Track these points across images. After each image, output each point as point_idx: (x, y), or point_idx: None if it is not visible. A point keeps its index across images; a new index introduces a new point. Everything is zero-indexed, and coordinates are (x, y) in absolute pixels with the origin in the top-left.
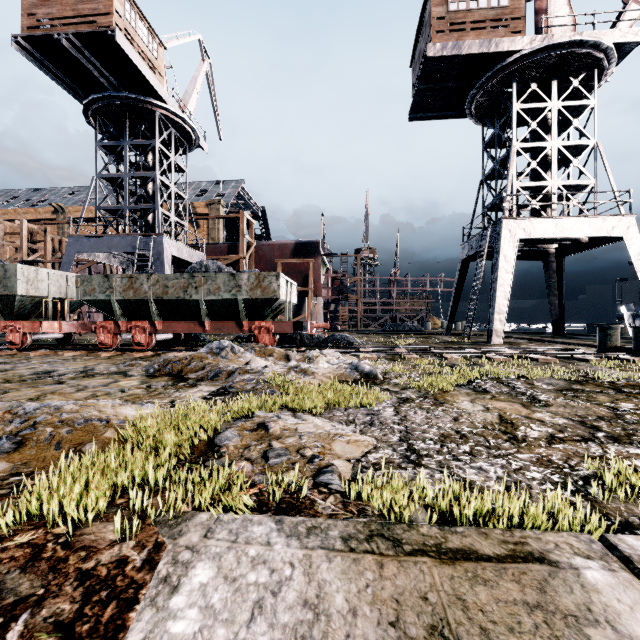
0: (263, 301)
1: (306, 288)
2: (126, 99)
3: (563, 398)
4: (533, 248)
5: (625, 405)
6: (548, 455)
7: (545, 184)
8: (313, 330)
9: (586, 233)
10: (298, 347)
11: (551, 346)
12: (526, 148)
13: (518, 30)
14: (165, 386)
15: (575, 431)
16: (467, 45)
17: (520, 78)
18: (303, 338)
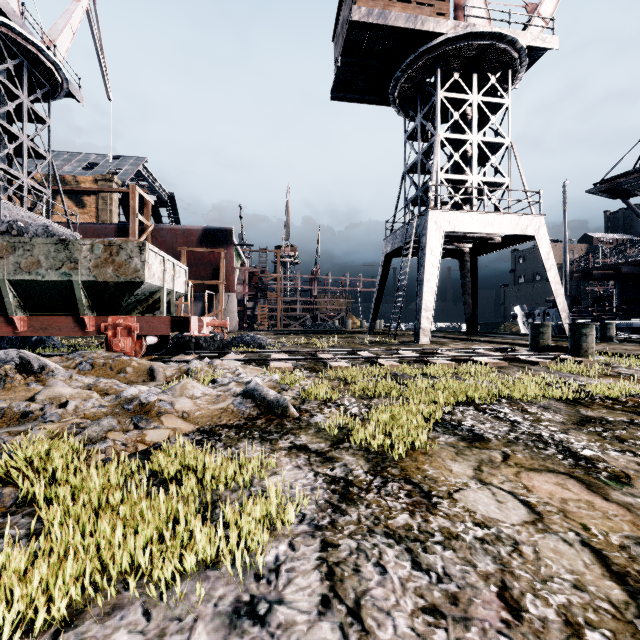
0: (118, 285)
1: (216, 282)
2: None
3: (613, 447)
4: (451, 246)
5: None
6: None
7: (467, 178)
8: (205, 330)
9: (504, 230)
10: (186, 354)
11: (478, 345)
12: (449, 140)
13: (443, 12)
14: None
15: None
16: (393, 16)
17: (443, 67)
18: (200, 341)
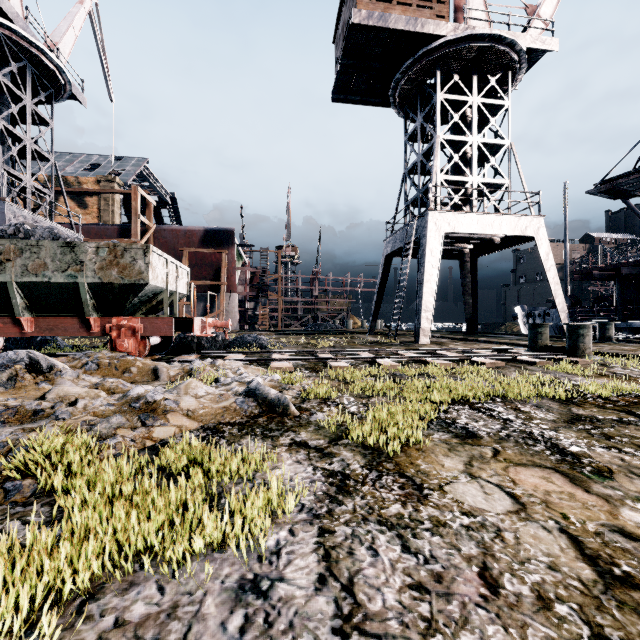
0: (123, 287)
1: (218, 282)
2: None
3: (599, 444)
4: (451, 247)
5: None
6: None
7: (466, 179)
8: (207, 330)
9: (504, 231)
10: (189, 354)
11: (477, 345)
12: (449, 141)
13: (443, 15)
14: None
15: None
16: (394, 19)
17: (443, 69)
18: (202, 341)
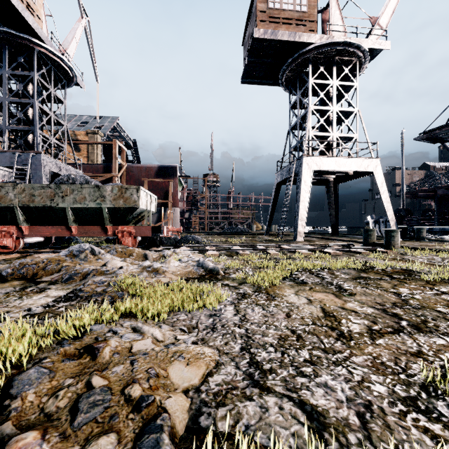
0: (125, 209)
1: (167, 201)
2: (4, 33)
3: (360, 286)
4: (320, 177)
5: (403, 290)
6: (378, 355)
7: (329, 135)
8: (169, 233)
9: (353, 168)
10: (157, 247)
11: (334, 242)
12: (317, 110)
13: (313, 29)
14: (9, 293)
15: (384, 321)
16: (281, 34)
17: (313, 62)
18: (162, 239)
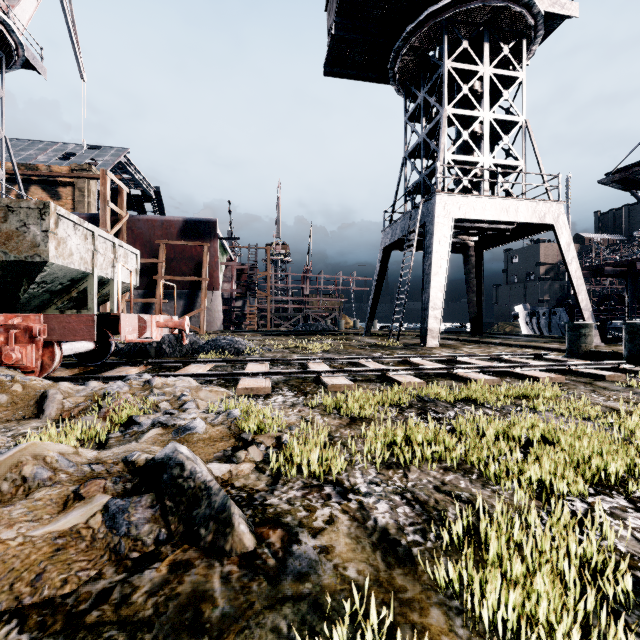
0: (8, 267)
1: (198, 278)
2: None
3: None
4: (455, 239)
5: None
6: None
7: (477, 160)
8: (154, 333)
9: (520, 218)
10: (134, 364)
11: (496, 349)
12: (457, 117)
13: None
14: None
15: None
16: None
17: (450, 35)
18: (163, 345)
